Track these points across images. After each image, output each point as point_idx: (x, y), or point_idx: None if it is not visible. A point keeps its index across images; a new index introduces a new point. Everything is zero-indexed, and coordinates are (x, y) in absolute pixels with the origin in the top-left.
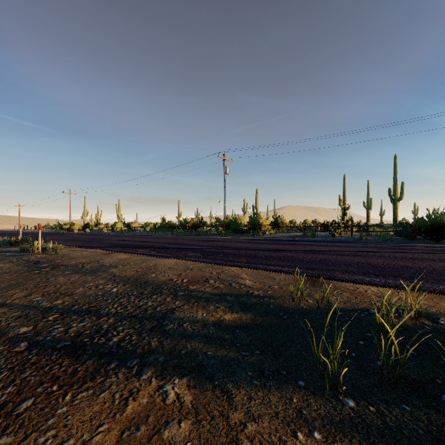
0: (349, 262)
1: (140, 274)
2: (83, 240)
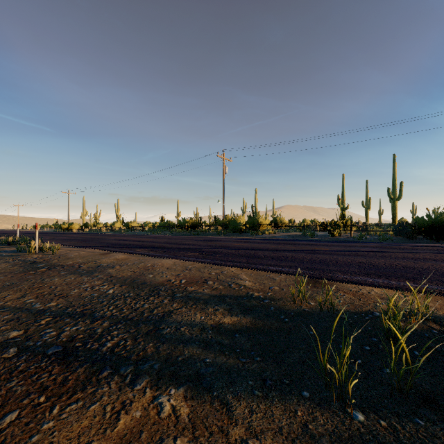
0: (350, 262)
1: (137, 274)
2: (81, 239)
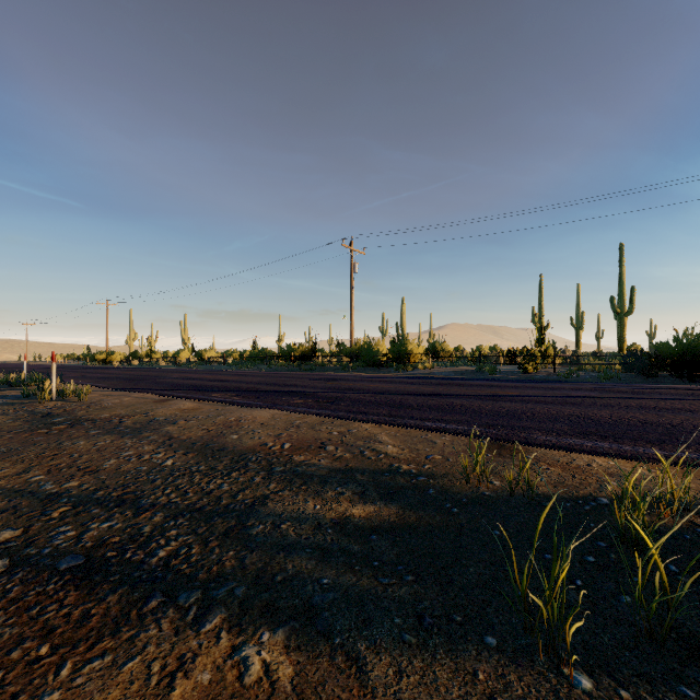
0: (555, 415)
1: (213, 435)
2: (126, 378)
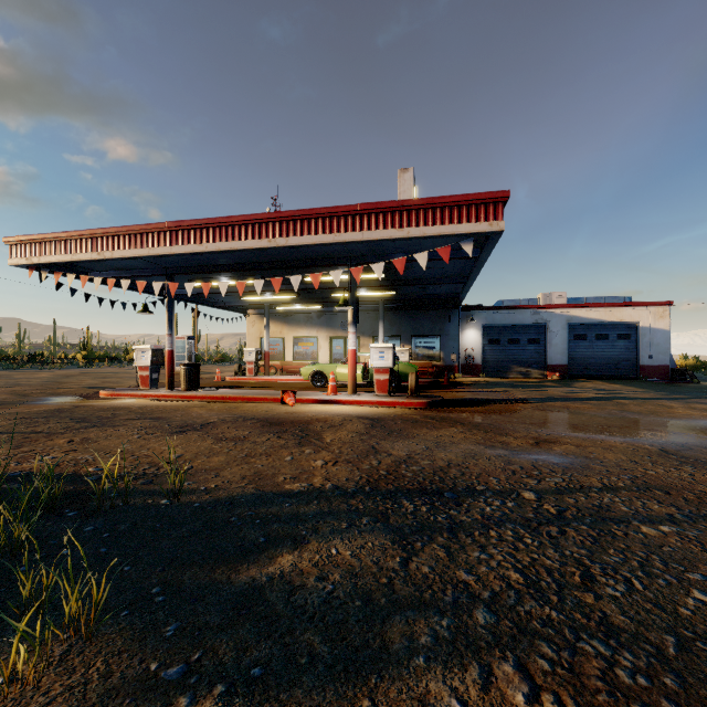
0: None
1: None
2: None
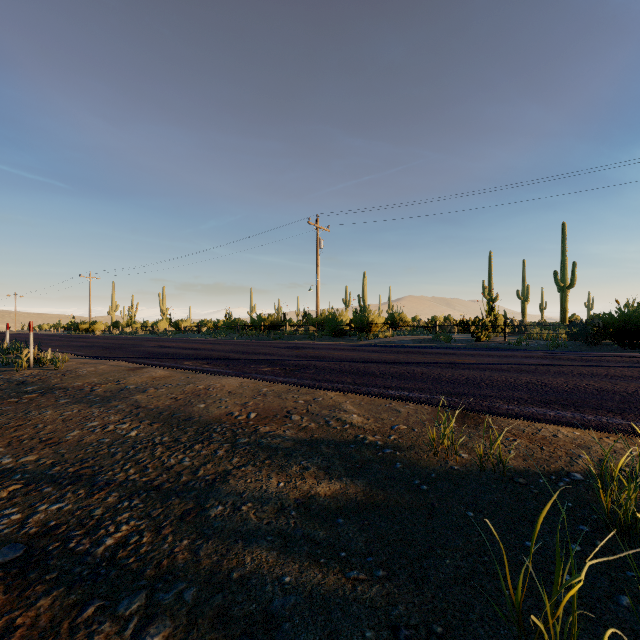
0: (513, 382)
1: (180, 403)
2: (105, 346)
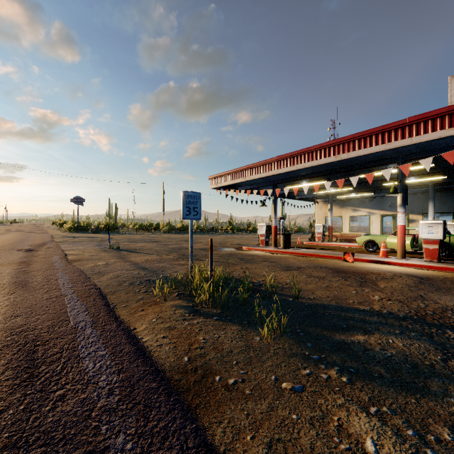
0: None
1: None
2: None
